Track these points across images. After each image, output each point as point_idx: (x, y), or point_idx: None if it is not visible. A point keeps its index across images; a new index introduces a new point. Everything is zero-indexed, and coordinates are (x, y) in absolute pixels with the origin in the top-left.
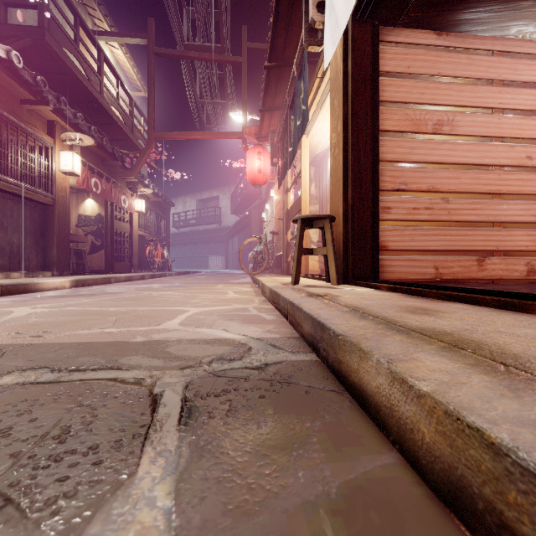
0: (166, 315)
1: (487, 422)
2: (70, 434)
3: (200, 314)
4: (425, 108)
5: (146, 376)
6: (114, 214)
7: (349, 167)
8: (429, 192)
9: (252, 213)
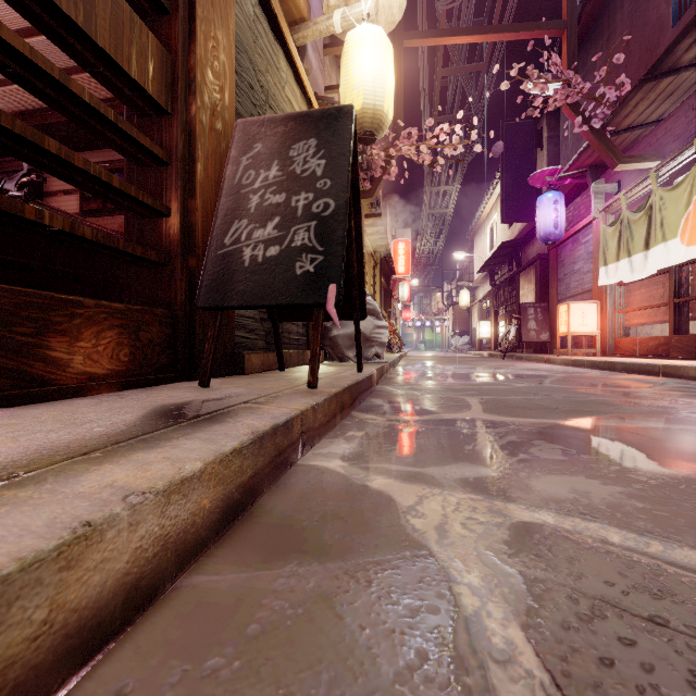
0: None
1: (227, 446)
2: None
3: None
4: None
5: None
6: None
7: None
8: None
9: None
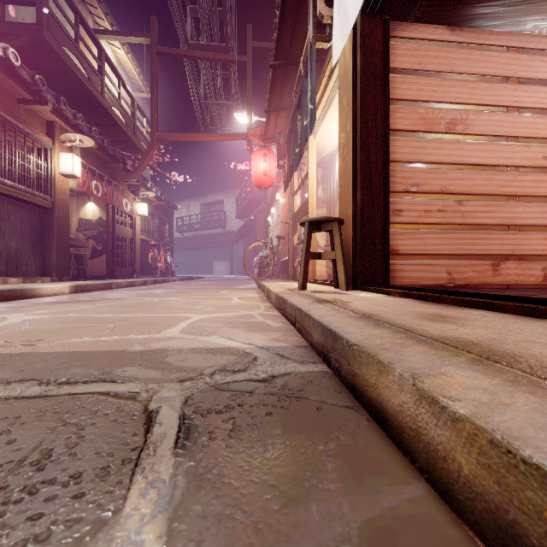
0: (167, 322)
1: None
2: (51, 459)
3: (203, 321)
4: (438, 106)
5: (141, 390)
6: (115, 218)
7: (359, 167)
8: (441, 193)
9: (257, 217)
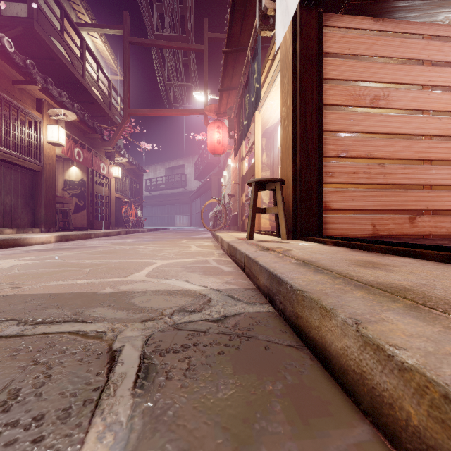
0: (135, 267)
1: None
2: (17, 399)
3: (165, 266)
4: (364, 85)
5: (108, 329)
6: (94, 179)
7: (297, 136)
8: (367, 158)
9: (212, 178)
